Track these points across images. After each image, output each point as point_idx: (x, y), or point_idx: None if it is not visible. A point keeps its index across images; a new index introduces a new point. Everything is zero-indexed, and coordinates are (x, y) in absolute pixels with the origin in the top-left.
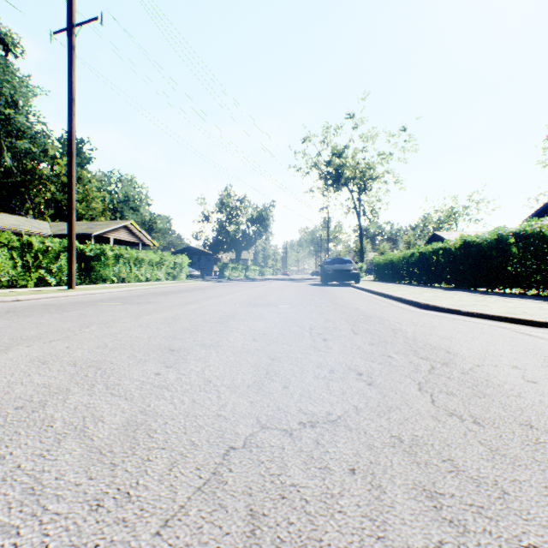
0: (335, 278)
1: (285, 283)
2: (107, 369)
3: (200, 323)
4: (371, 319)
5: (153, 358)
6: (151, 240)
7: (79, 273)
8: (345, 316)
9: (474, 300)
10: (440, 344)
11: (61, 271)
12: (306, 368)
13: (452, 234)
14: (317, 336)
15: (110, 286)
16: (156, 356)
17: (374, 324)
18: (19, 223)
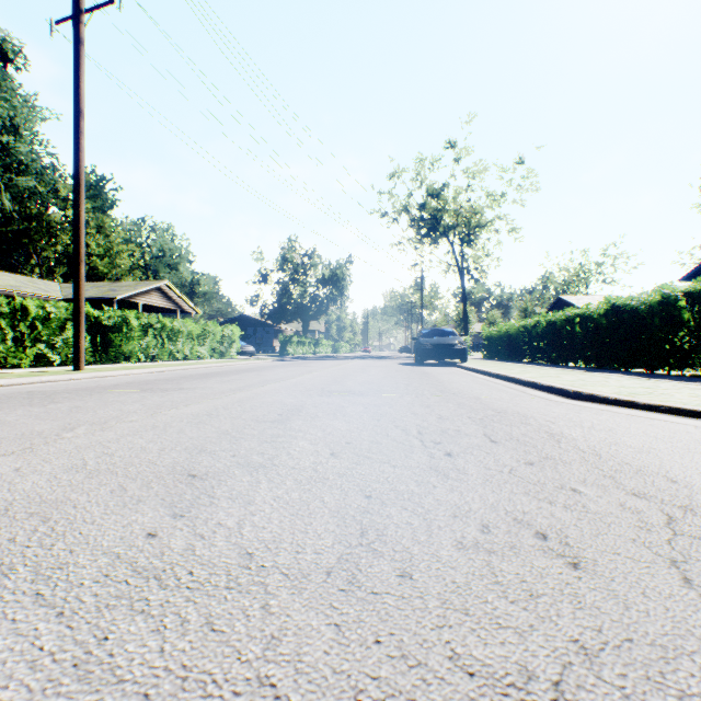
0: (434, 356)
1: (367, 362)
2: (59, 522)
3: (248, 422)
4: (507, 416)
5: (155, 494)
6: (192, 306)
7: (92, 349)
8: (465, 410)
9: (642, 385)
10: (646, 463)
11: (68, 345)
12: (435, 520)
13: (582, 298)
14: (433, 446)
15: (134, 366)
16: (160, 490)
17: (516, 425)
18: (19, 283)
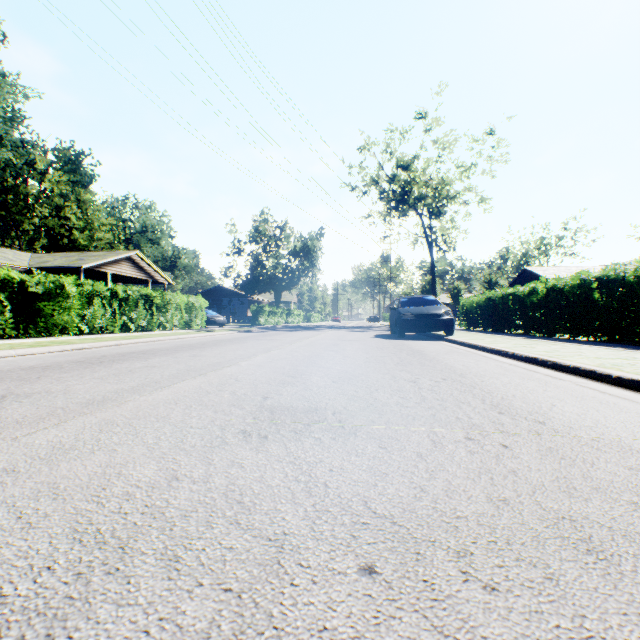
0: (417, 327)
1: (339, 334)
2: None
3: None
4: None
5: None
6: (164, 276)
7: (16, 319)
8: None
9: None
10: None
11: None
12: None
13: (548, 269)
14: None
15: (56, 341)
16: None
17: None
18: None
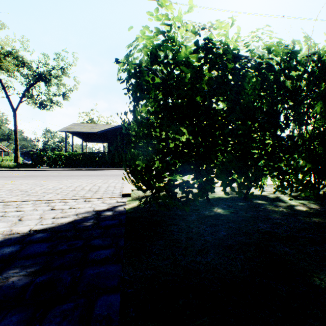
0: None
1: None
2: None
3: None
4: None
5: None
6: (8, 149)
7: None
8: None
9: None
10: None
11: None
12: None
13: None
14: None
15: None
16: None
17: None
18: None
